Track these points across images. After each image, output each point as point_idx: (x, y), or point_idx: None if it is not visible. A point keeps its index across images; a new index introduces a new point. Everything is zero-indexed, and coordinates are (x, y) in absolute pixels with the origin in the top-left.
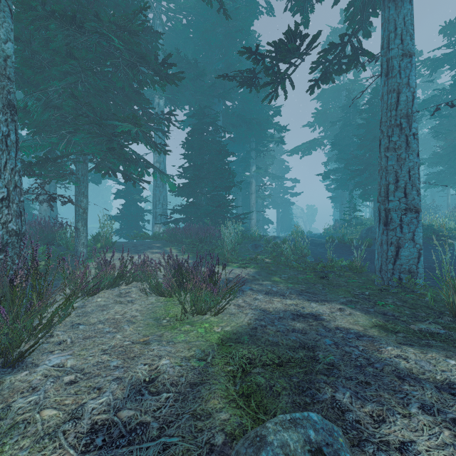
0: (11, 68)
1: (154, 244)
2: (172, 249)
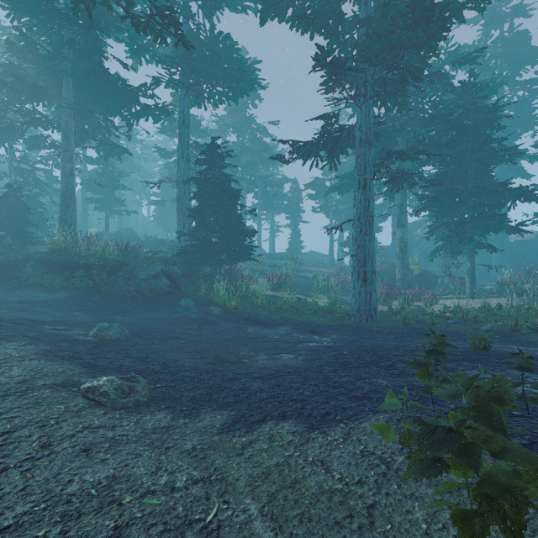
0: (401, 240)
1: None
2: None
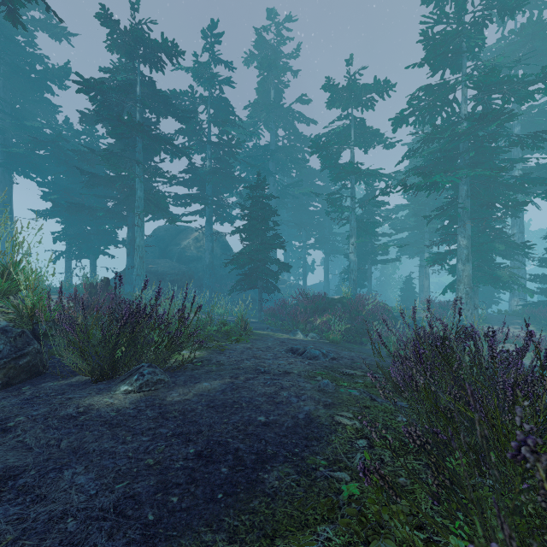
0: (471, 277)
1: (514, 320)
2: (531, 327)
